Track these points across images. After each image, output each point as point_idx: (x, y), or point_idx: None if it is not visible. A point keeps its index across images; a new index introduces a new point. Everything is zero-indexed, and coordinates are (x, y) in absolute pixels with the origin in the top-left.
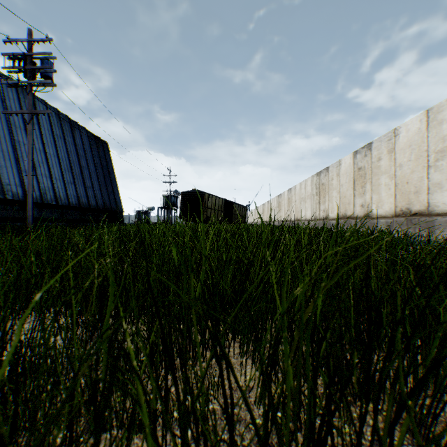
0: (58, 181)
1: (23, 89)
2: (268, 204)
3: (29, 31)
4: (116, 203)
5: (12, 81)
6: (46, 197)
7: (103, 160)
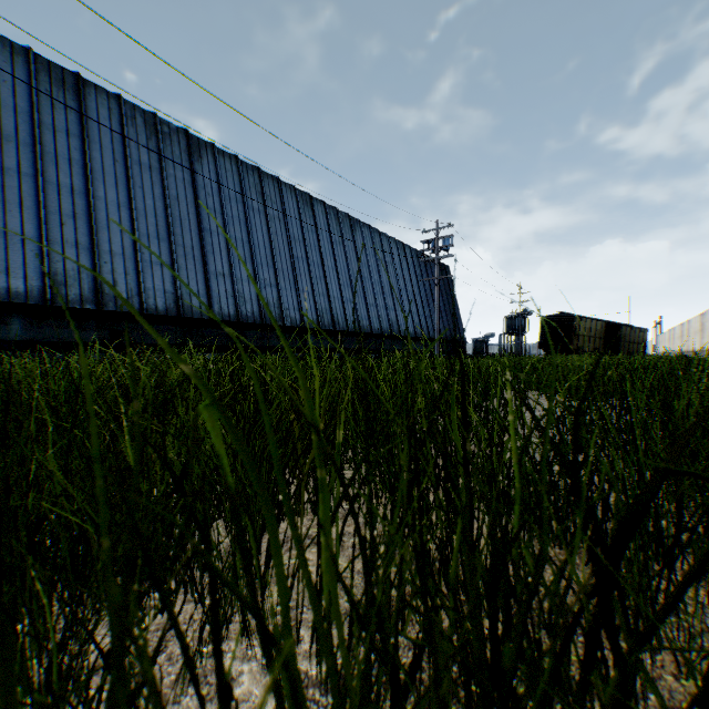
0: (421, 316)
1: (398, 243)
2: (687, 324)
3: (437, 222)
4: (459, 332)
5: (426, 258)
6: (417, 332)
7: (446, 287)
